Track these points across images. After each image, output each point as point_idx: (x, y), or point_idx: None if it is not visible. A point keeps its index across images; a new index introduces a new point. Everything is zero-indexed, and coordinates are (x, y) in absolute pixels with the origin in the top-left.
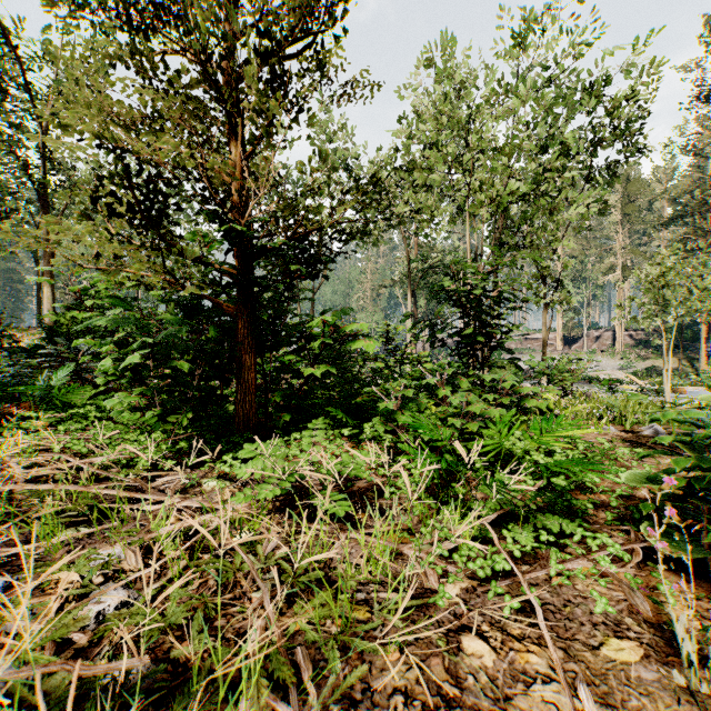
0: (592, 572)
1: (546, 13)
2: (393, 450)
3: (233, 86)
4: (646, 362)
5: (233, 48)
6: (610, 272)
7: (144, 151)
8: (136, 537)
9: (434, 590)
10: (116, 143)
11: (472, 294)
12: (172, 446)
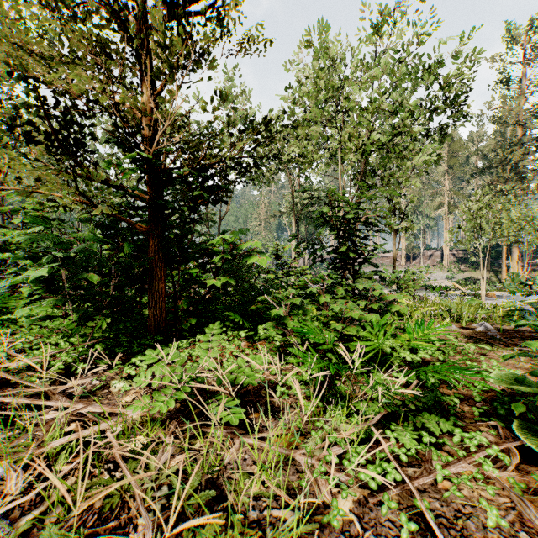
0: (477, 477)
1: (396, 10)
2: (283, 348)
3: (144, 33)
4: (464, 274)
5: (145, 3)
6: (439, 208)
7: (58, 83)
8: (25, 452)
9: (327, 503)
10: (27, 71)
11: (346, 220)
12: (87, 349)
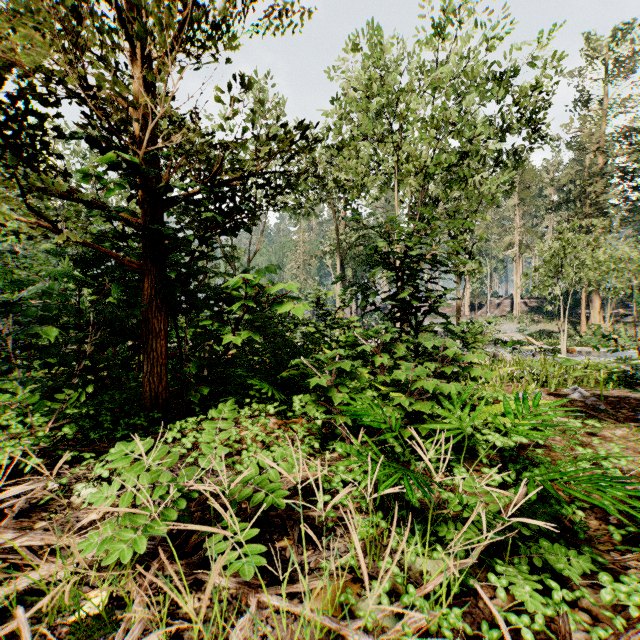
0: None
1: (462, 7)
2: (326, 427)
3: None
4: (538, 326)
5: None
6: (509, 248)
7: None
8: None
9: None
10: None
11: (406, 257)
12: (46, 435)
